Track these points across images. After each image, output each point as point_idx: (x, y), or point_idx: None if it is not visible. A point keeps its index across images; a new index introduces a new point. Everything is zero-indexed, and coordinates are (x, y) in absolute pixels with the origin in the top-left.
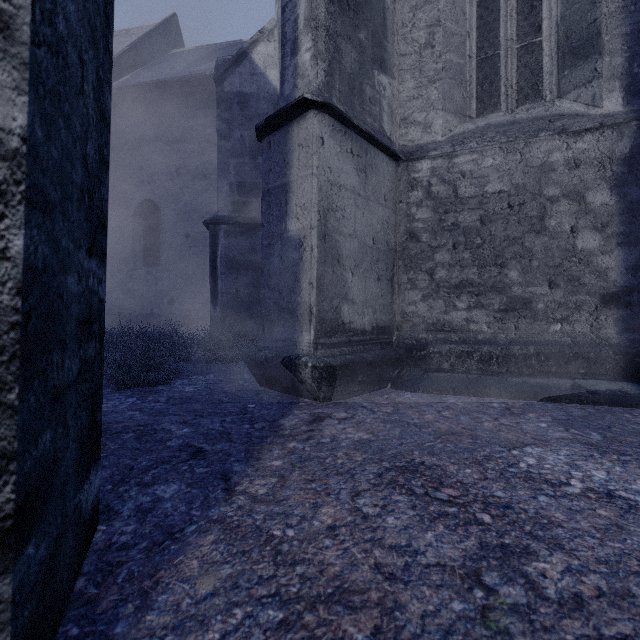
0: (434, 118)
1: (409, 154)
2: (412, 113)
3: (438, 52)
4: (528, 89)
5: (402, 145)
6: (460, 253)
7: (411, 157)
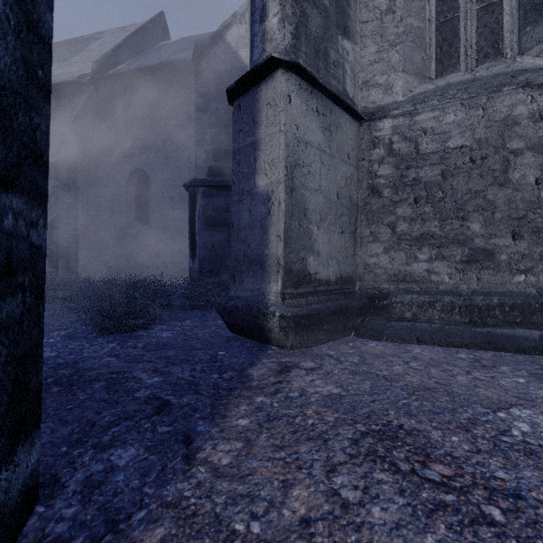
0: (395, 80)
1: (371, 114)
2: (373, 76)
3: (399, 17)
4: (488, 48)
5: (364, 107)
6: (421, 207)
7: (373, 117)
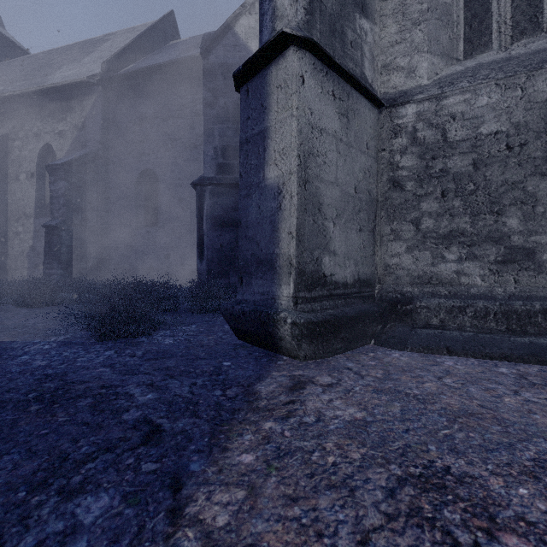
0: (419, 61)
1: (392, 100)
2: (394, 59)
3: None
4: (525, 23)
5: (384, 92)
6: (449, 201)
7: (394, 103)
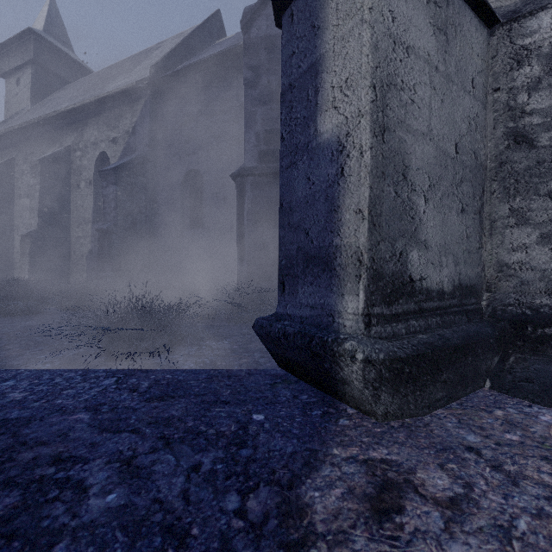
0: None
1: (511, 13)
2: None
3: None
4: None
5: (494, 8)
6: None
7: (516, 15)
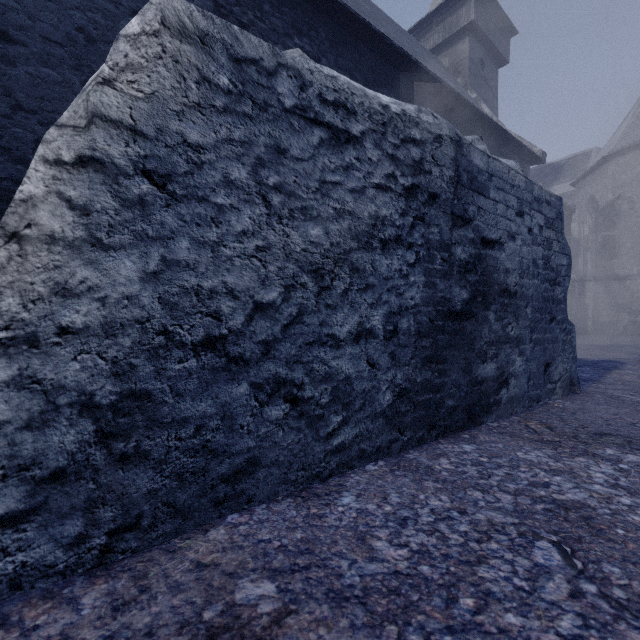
0: (633, 268)
1: (623, 278)
2: (625, 266)
3: (634, 251)
4: None
5: (622, 274)
6: (639, 303)
7: (624, 279)
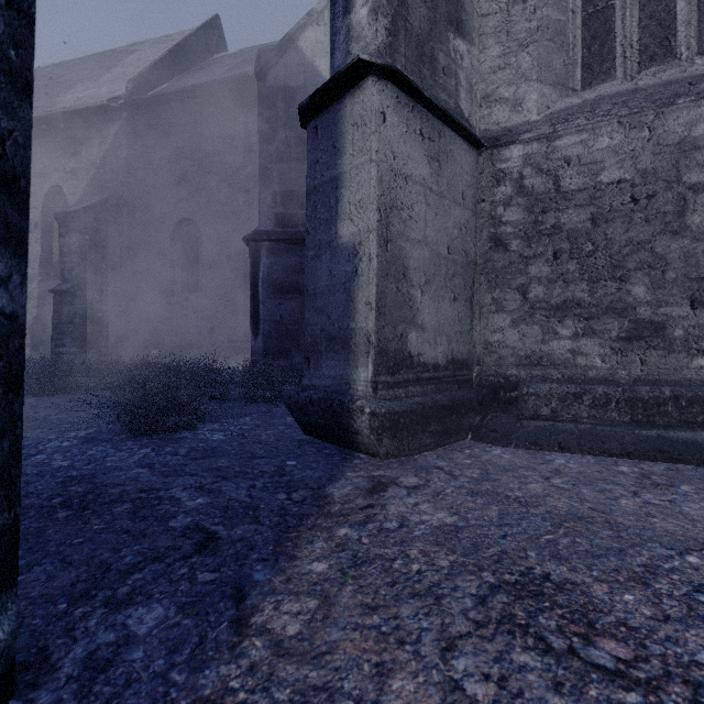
0: (526, 92)
1: (494, 139)
2: (497, 88)
3: (532, 7)
4: (655, 47)
5: (484, 129)
6: (563, 264)
7: (496, 143)
